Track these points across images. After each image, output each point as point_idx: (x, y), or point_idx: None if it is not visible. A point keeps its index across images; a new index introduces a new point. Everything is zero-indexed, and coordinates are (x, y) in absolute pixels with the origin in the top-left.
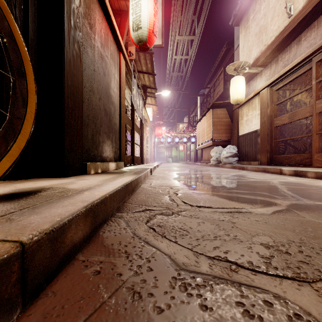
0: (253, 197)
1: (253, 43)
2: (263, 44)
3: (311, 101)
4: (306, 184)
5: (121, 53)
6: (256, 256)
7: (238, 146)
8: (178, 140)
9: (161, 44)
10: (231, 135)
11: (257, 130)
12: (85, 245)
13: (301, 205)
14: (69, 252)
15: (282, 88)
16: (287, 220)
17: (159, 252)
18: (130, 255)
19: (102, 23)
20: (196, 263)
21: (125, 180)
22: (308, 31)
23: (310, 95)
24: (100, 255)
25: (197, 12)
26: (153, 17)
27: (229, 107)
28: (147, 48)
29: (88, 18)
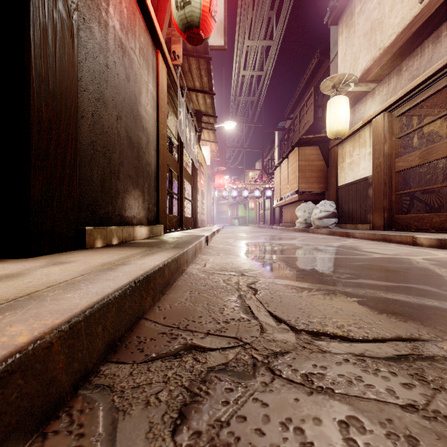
0: (416, 301)
1: (361, 47)
2: (377, 47)
3: None
4: None
5: (159, 51)
6: None
7: (337, 201)
8: (247, 193)
9: (223, 44)
10: (326, 185)
11: (367, 177)
12: None
13: None
14: None
15: (406, 114)
16: None
17: None
18: None
19: None
20: None
21: (147, 265)
22: None
23: None
24: None
25: (277, 5)
26: None
27: (323, 145)
28: (200, 39)
29: None
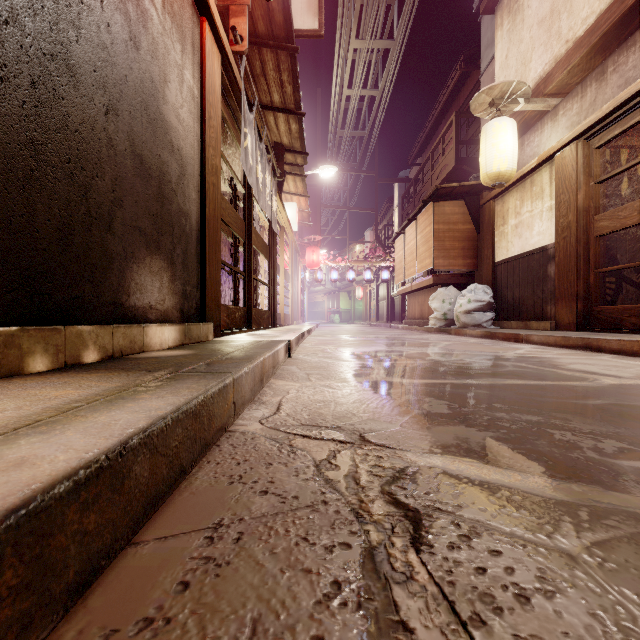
0: None
1: (534, 43)
2: (562, 39)
3: None
4: None
5: (206, 20)
6: None
7: (493, 285)
8: (353, 275)
9: (317, 27)
10: (476, 261)
11: (546, 246)
12: None
13: None
14: None
15: (611, 144)
16: None
17: None
18: None
19: None
20: None
21: (20, 477)
22: None
23: None
24: None
25: None
26: None
27: (472, 199)
28: None
29: None
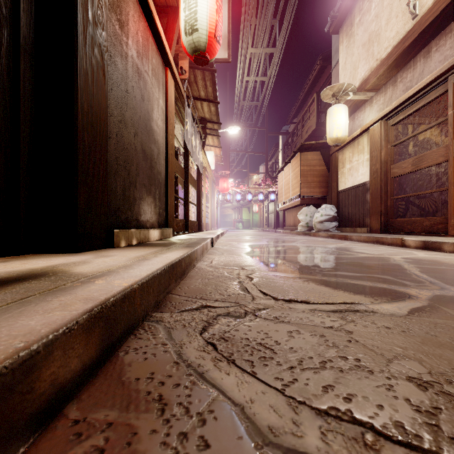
0: (371, 285)
1: (360, 57)
2: (374, 58)
3: (444, 140)
4: (444, 262)
5: (168, 68)
6: (407, 409)
7: (337, 205)
8: (251, 197)
9: (227, 57)
10: (328, 189)
11: (365, 182)
12: (87, 381)
13: (451, 298)
14: (46, 406)
15: (401, 122)
16: (437, 326)
17: (222, 399)
18: (168, 407)
19: (140, 22)
20: (295, 427)
21: (170, 257)
22: (442, 38)
23: (443, 132)
24: (111, 407)
25: (279, 14)
26: (215, 15)
27: (325, 150)
28: (207, 61)
29: (117, 12)
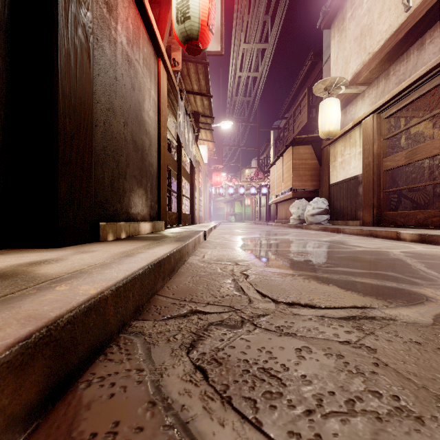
0: (378, 283)
1: (352, 52)
2: (366, 51)
3: (436, 134)
4: None
5: (160, 59)
6: None
7: (329, 198)
8: (243, 190)
9: (220, 50)
10: (319, 183)
11: (357, 175)
12: None
13: None
14: None
15: (394, 115)
16: None
17: None
18: None
19: (130, 8)
20: None
21: (157, 253)
22: (436, 30)
23: (435, 126)
24: None
25: (271, 9)
26: (207, 2)
27: (316, 144)
28: (199, 50)
29: None
